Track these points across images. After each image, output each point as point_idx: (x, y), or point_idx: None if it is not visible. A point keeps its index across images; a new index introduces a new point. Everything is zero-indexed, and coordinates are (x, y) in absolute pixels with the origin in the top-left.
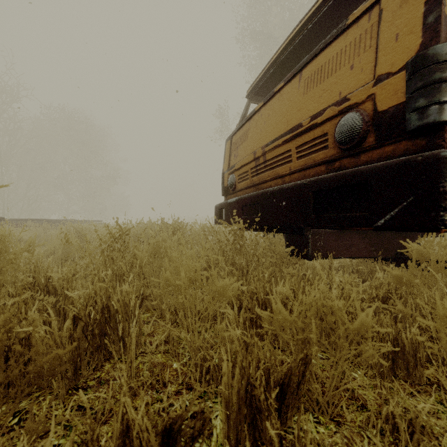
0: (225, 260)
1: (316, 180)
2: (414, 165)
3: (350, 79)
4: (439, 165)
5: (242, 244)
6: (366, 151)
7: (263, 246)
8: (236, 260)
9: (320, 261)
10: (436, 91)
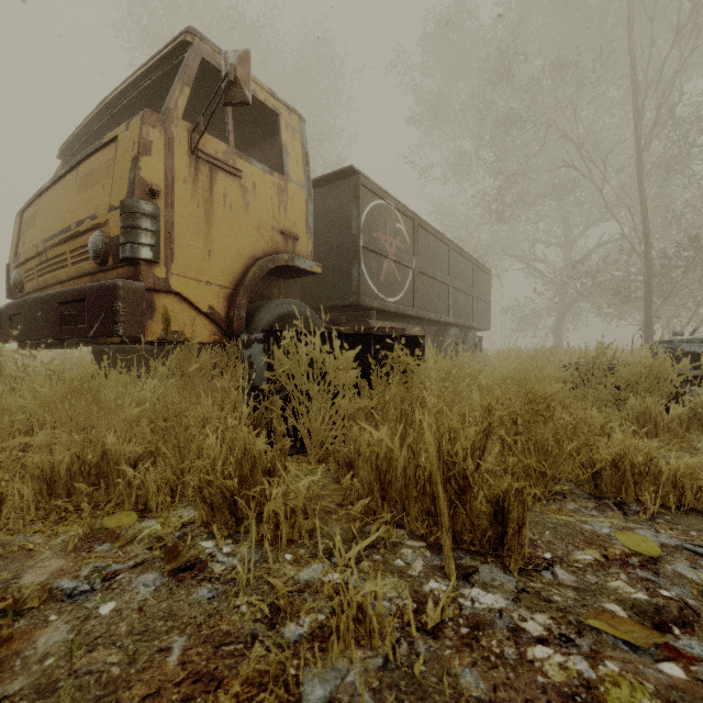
0: None
1: (60, 292)
2: (105, 289)
3: (102, 199)
4: (114, 291)
5: None
6: (111, 269)
7: (25, 365)
8: None
9: None
10: (130, 234)
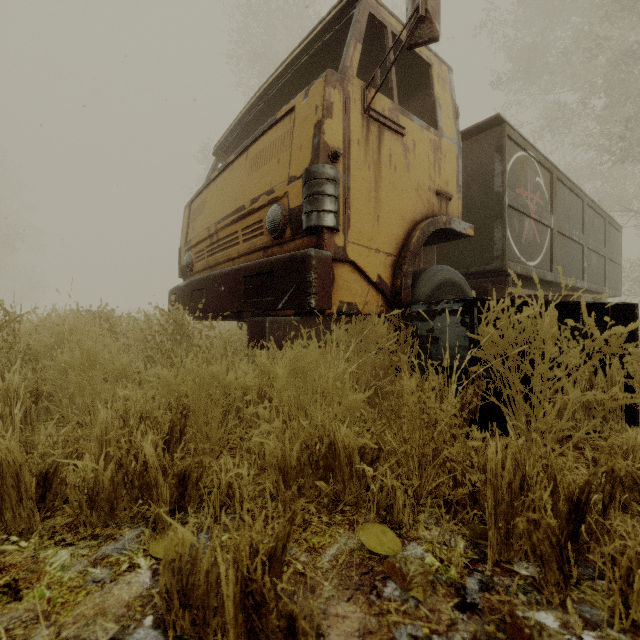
0: (161, 353)
1: (244, 266)
2: (296, 259)
3: (277, 173)
4: (307, 261)
5: (182, 334)
6: (287, 242)
7: (207, 335)
8: (176, 352)
9: (272, 351)
10: (316, 201)
